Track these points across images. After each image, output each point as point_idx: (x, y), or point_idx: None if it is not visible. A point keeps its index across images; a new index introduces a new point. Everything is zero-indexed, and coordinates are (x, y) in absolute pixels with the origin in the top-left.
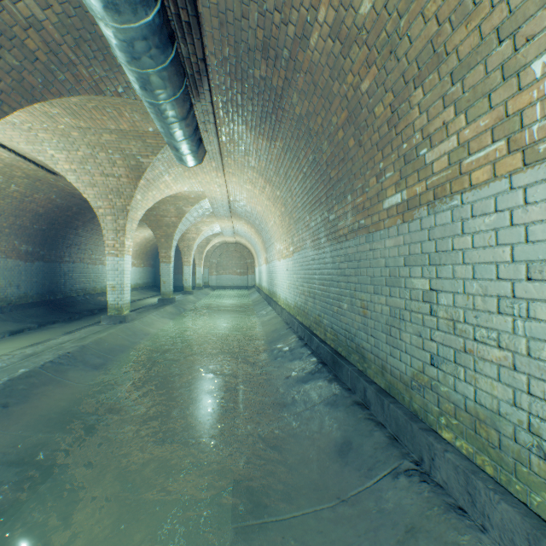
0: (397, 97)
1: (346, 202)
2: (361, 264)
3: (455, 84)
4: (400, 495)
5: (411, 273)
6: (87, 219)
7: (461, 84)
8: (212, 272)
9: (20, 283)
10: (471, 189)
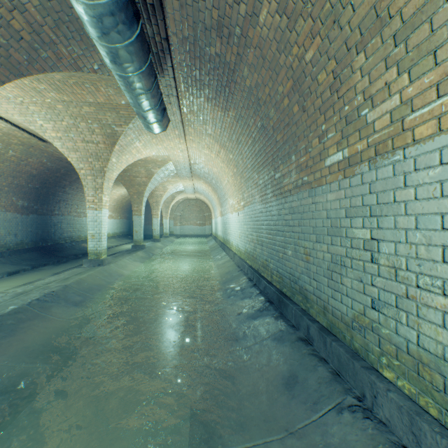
0: (339, 64)
1: (291, 162)
2: (304, 215)
3: (399, 45)
4: (345, 430)
5: (352, 224)
6: (73, 179)
7: (405, 44)
8: (177, 223)
9: (17, 232)
10: (414, 144)
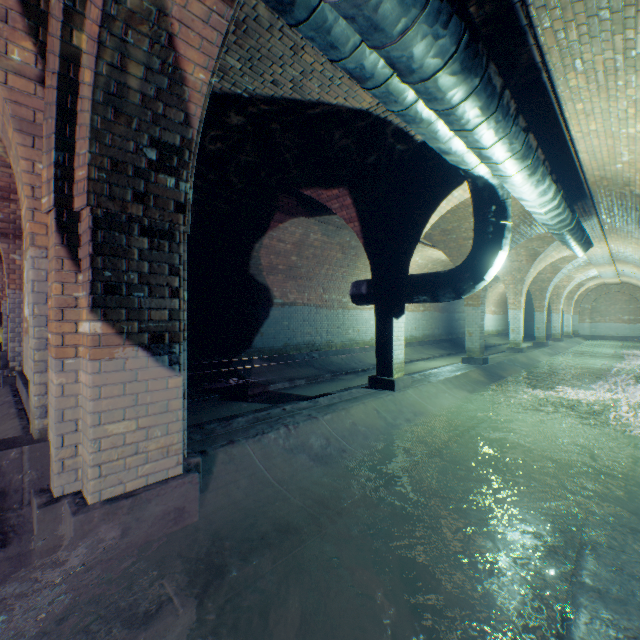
0: None
1: None
2: None
3: None
4: None
5: None
6: None
7: None
8: (583, 319)
9: (438, 327)
10: None
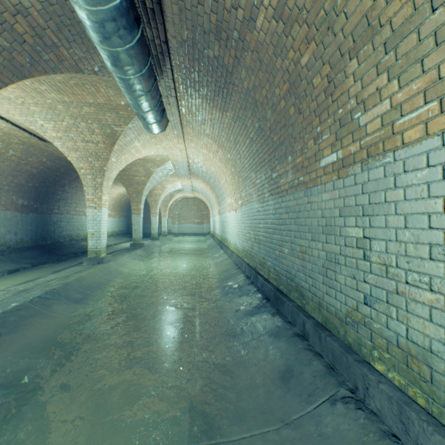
0: (333, 68)
1: (287, 162)
2: (300, 214)
3: (389, 53)
4: (338, 420)
5: (346, 223)
6: (72, 178)
7: (395, 52)
8: (175, 222)
9: (17, 231)
10: (403, 147)
